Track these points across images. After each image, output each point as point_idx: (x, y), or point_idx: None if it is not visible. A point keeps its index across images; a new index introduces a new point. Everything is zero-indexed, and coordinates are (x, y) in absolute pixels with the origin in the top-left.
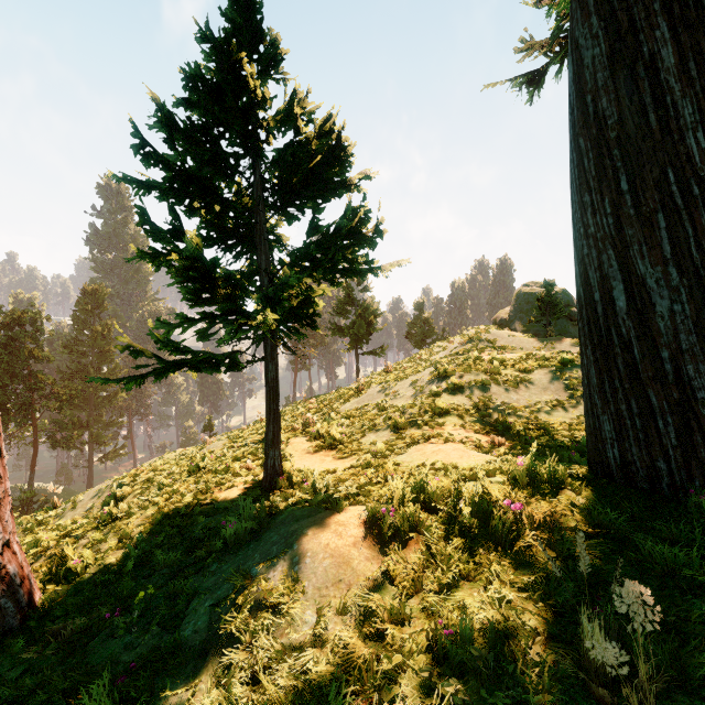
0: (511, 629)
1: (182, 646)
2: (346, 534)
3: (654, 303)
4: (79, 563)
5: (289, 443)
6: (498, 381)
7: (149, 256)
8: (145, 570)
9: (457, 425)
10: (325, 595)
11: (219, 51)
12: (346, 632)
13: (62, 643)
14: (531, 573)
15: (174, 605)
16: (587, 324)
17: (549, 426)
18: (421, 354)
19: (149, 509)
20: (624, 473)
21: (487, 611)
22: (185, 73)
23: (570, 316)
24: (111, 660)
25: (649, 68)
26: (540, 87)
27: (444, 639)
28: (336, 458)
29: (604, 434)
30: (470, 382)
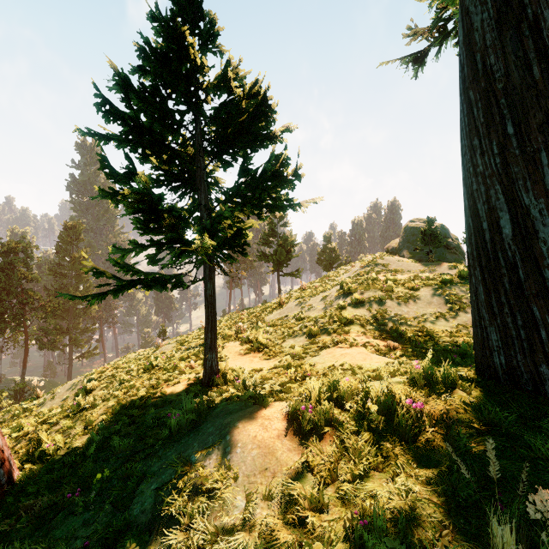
0: (419, 520)
1: (130, 524)
2: (271, 428)
3: (538, 230)
4: (52, 446)
5: (224, 346)
6: (392, 297)
7: (108, 194)
8: (105, 453)
9: (360, 332)
10: (253, 482)
11: (167, 27)
12: (271, 518)
13: (32, 518)
14: (433, 465)
15: (125, 486)
16: (476, 249)
17: (433, 333)
18: (329, 275)
19: (110, 401)
20: (509, 376)
21: (396, 501)
22: (139, 45)
23: (446, 246)
24: (71, 535)
25: (533, 27)
26: (423, 65)
27: (359, 528)
28: (262, 359)
29: (491, 343)
30: (370, 298)
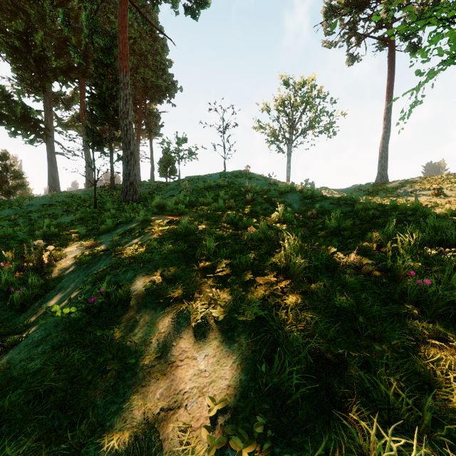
0: None
1: None
2: None
3: None
4: None
5: None
6: None
7: None
8: None
9: None
10: None
11: None
12: None
13: None
14: None
15: None
16: None
17: None
18: None
19: None
20: None
21: None
22: None
23: None
24: None
25: (51, 181)
26: None
27: None
28: None
29: None
30: None
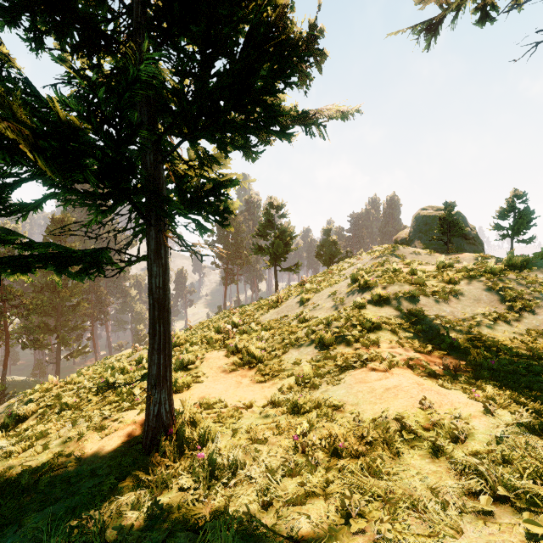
0: None
1: None
2: None
3: None
4: None
5: (204, 358)
6: (426, 292)
7: None
8: None
9: (394, 343)
10: None
11: None
12: None
13: None
14: None
15: None
16: None
17: (500, 344)
18: (332, 269)
19: None
20: None
21: None
22: None
23: (464, 235)
24: None
25: None
26: (437, 34)
27: None
28: (254, 382)
29: None
30: (397, 293)
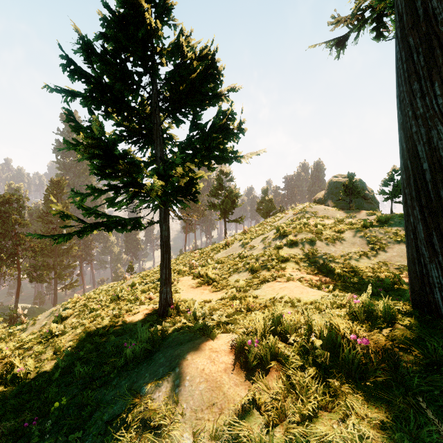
0: None
1: None
2: (218, 361)
3: None
4: (23, 370)
5: (179, 280)
6: (321, 238)
7: (72, 144)
8: (67, 379)
9: (295, 269)
10: (200, 418)
11: None
12: None
13: None
14: (384, 406)
15: (80, 416)
16: (415, 189)
17: (358, 269)
18: (267, 221)
19: (78, 328)
20: None
21: None
22: (102, 14)
23: (364, 197)
24: None
25: None
26: (344, 47)
27: None
28: (211, 291)
29: (431, 279)
30: (302, 239)
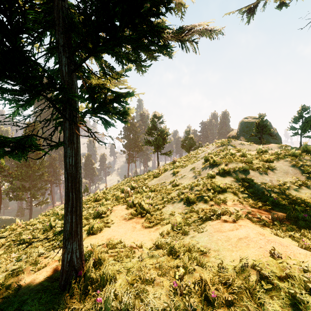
0: None
1: None
2: None
3: None
4: None
5: (112, 210)
6: (253, 168)
7: None
8: None
9: (236, 201)
10: None
11: None
12: None
13: None
14: None
15: None
16: None
17: (305, 202)
18: (191, 153)
19: None
20: None
21: None
22: None
23: (270, 133)
24: None
25: None
26: (254, 14)
27: None
28: (144, 227)
29: None
30: (235, 168)
